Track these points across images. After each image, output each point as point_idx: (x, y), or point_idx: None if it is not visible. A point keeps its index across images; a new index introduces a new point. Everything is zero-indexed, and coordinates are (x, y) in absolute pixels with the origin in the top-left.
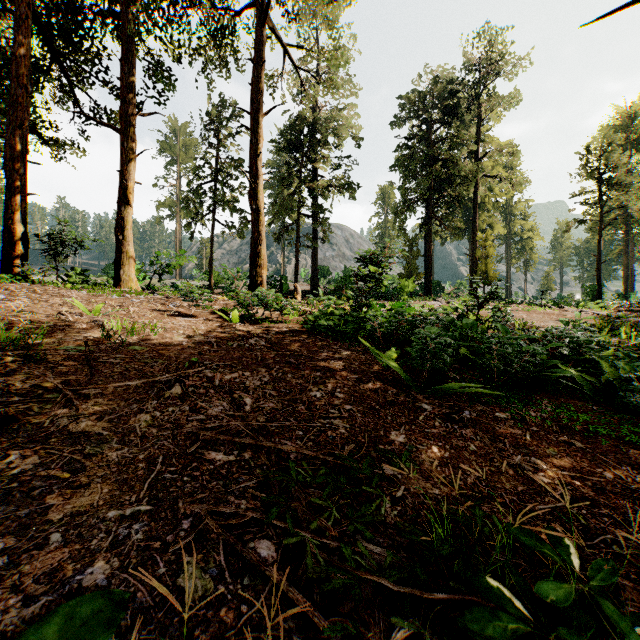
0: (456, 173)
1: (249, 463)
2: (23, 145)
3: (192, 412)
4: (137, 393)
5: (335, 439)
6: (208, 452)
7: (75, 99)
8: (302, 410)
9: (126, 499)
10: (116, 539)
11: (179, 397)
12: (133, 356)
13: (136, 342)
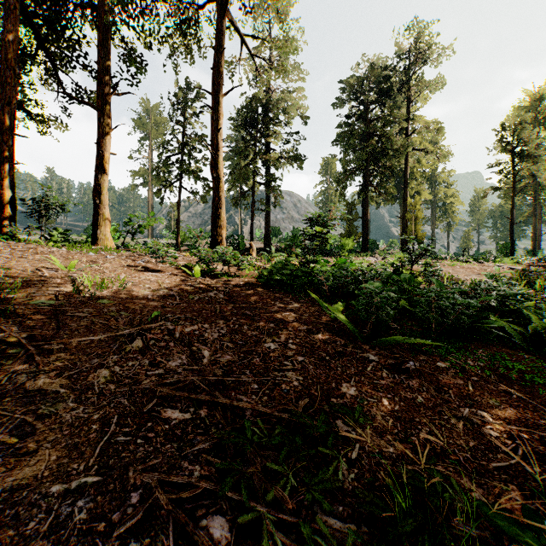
0: (389, 147)
1: (205, 421)
2: (11, 120)
3: (151, 366)
4: (99, 347)
5: (289, 393)
6: (164, 410)
7: (58, 81)
8: (257, 362)
9: (74, 468)
10: (56, 520)
11: (140, 351)
12: (100, 309)
13: (104, 296)
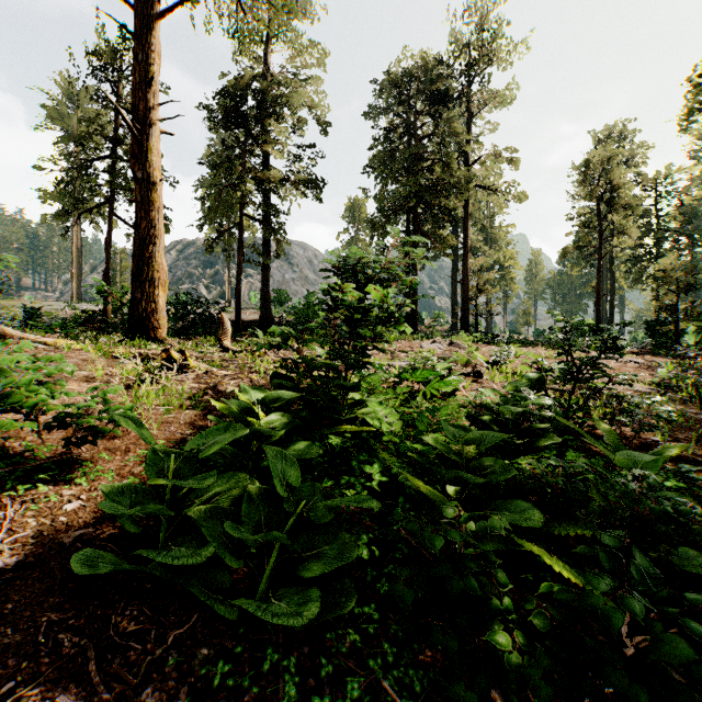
0: (448, 177)
1: None
2: None
3: None
4: None
5: None
6: None
7: None
8: None
9: None
10: None
11: None
12: None
13: None
